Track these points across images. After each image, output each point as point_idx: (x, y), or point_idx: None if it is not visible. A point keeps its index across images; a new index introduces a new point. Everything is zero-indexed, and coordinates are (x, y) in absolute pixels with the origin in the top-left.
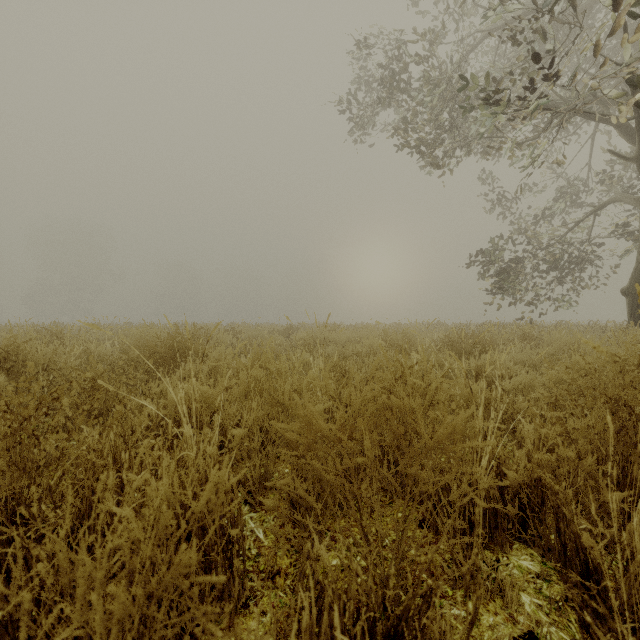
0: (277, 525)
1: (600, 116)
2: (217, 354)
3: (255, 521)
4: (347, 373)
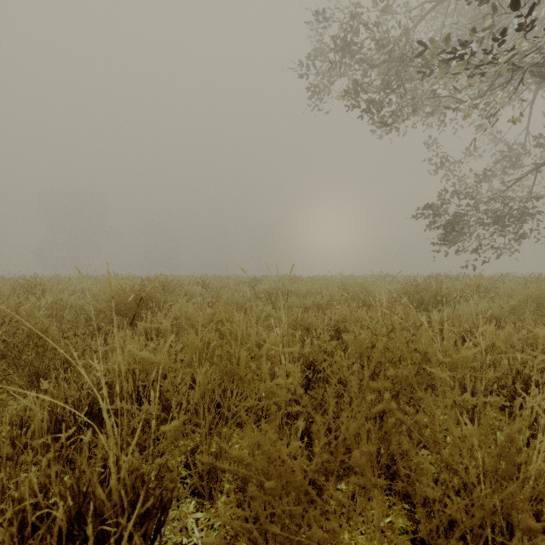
0: None
1: None
2: (179, 307)
3: (201, 527)
4: (309, 326)
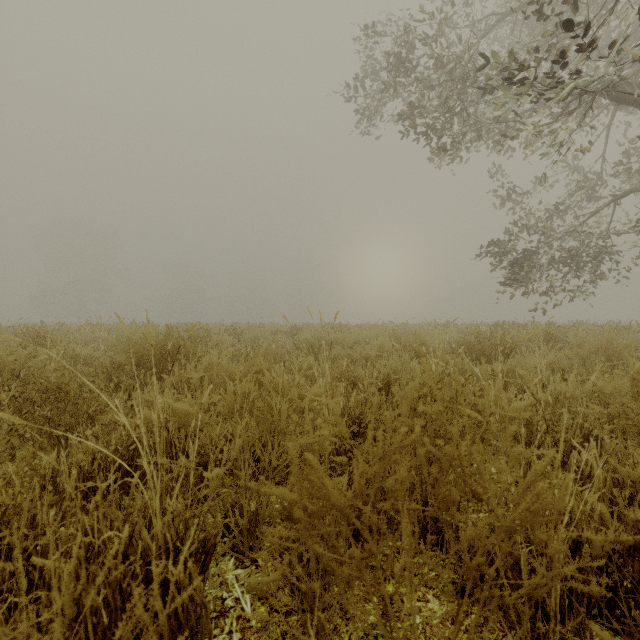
0: (266, 610)
1: (635, 95)
2: (210, 358)
3: (241, 583)
4: (356, 380)
